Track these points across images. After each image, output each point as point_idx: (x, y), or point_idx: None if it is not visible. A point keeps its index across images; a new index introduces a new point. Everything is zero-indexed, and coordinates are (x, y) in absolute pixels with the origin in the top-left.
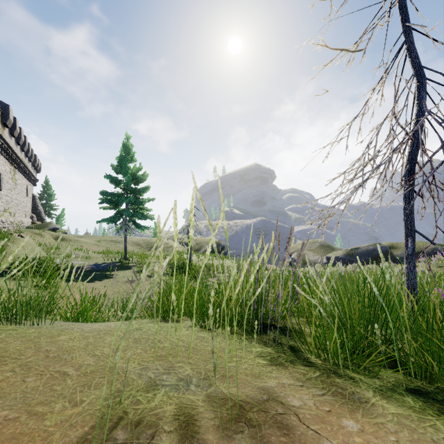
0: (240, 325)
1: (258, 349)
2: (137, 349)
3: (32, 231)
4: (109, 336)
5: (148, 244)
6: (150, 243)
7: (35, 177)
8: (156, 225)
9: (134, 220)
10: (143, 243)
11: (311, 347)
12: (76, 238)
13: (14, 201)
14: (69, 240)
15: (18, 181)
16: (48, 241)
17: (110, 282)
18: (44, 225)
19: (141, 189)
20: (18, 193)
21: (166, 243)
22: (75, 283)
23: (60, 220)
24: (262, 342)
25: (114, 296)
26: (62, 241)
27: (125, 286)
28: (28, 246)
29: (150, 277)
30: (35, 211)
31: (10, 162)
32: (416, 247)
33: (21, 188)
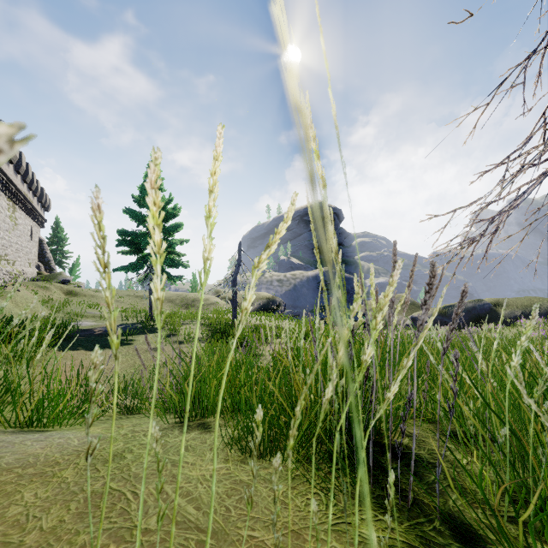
0: (320, 446)
1: (375, 530)
2: (68, 547)
3: (36, 283)
4: (35, 487)
5: (184, 300)
6: (186, 300)
7: (42, 217)
8: (194, 276)
9: (163, 268)
10: (177, 299)
11: (488, 513)
12: (93, 292)
13: (13, 246)
14: (83, 295)
15: (19, 220)
16: (55, 297)
17: (125, 351)
18: (52, 276)
19: (170, 226)
20: (19, 235)
21: (206, 299)
22: (73, 352)
23: (75, 271)
24: (376, 499)
25: (125, 371)
26: (74, 297)
27: (144, 356)
28: (23, 302)
29: (180, 343)
30: (43, 259)
31: (7, 196)
32: (530, 304)
33: (24, 229)
